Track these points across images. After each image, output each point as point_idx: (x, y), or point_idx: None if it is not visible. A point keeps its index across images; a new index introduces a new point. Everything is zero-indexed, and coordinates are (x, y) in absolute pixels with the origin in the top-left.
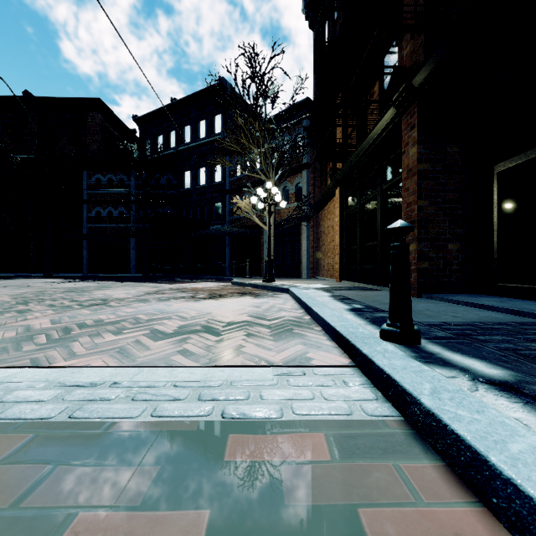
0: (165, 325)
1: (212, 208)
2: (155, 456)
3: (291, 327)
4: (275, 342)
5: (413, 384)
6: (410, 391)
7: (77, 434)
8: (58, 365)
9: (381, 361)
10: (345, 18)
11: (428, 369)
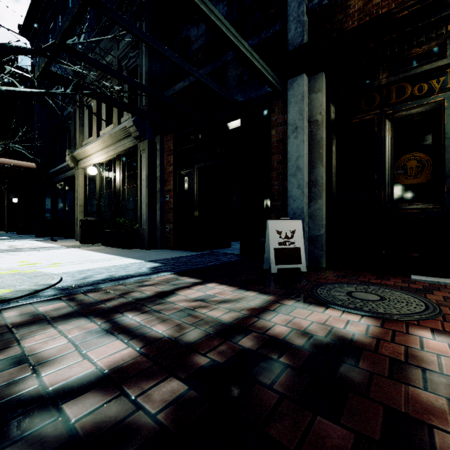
0: None
1: None
2: None
3: None
4: None
5: None
6: None
7: None
8: None
9: None
10: None
11: None
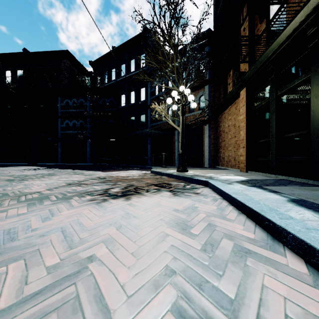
0: None
1: (139, 118)
2: None
3: None
4: None
5: None
6: None
7: None
8: None
9: None
10: None
11: None
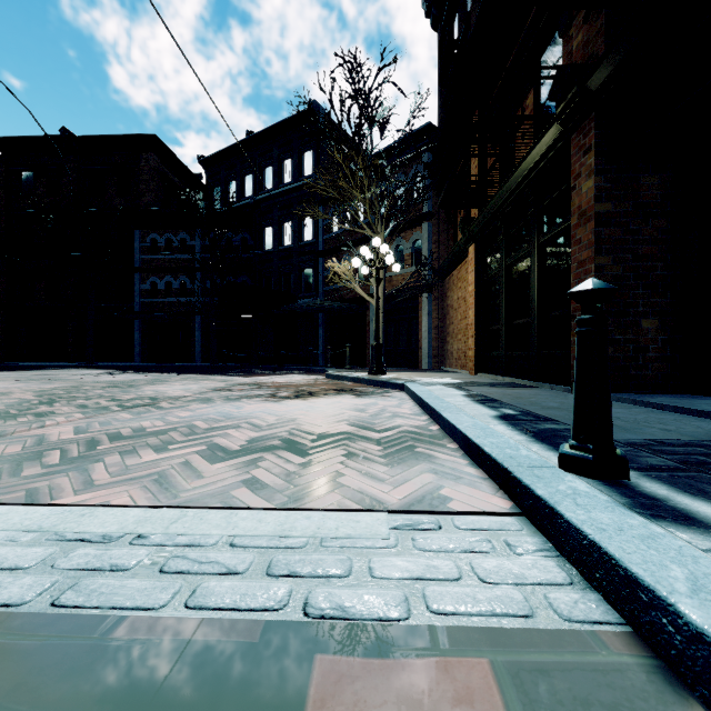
0: (230, 437)
1: (300, 275)
2: (177, 704)
3: (411, 443)
4: (390, 469)
5: (649, 568)
6: (649, 583)
7: (54, 642)
8: (62, 502)
9: (574, 513)
10: (484, 6)
11: (664, 533)
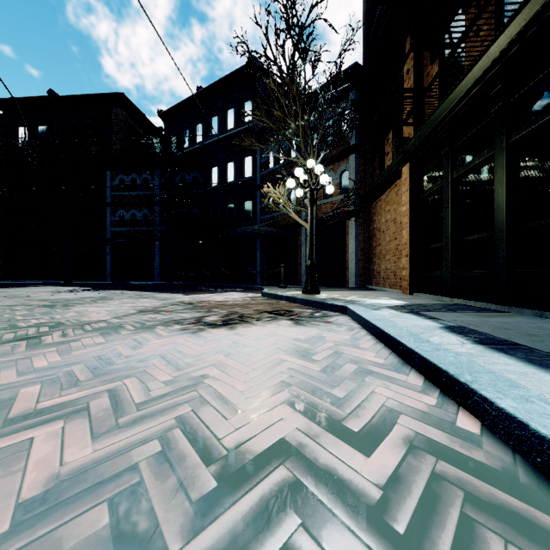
0: (7, 472)
1: (241, 207)
2: None
3: None
4: None
5: None
6: None
7: None
8: None
9: None
10: None
11: None
